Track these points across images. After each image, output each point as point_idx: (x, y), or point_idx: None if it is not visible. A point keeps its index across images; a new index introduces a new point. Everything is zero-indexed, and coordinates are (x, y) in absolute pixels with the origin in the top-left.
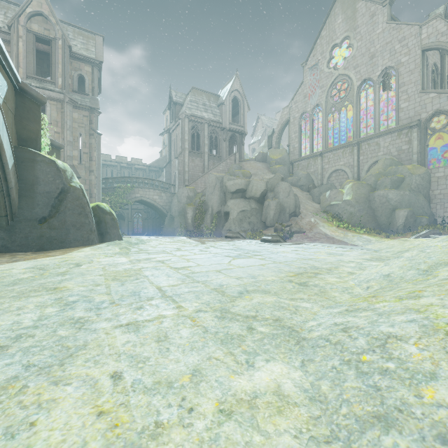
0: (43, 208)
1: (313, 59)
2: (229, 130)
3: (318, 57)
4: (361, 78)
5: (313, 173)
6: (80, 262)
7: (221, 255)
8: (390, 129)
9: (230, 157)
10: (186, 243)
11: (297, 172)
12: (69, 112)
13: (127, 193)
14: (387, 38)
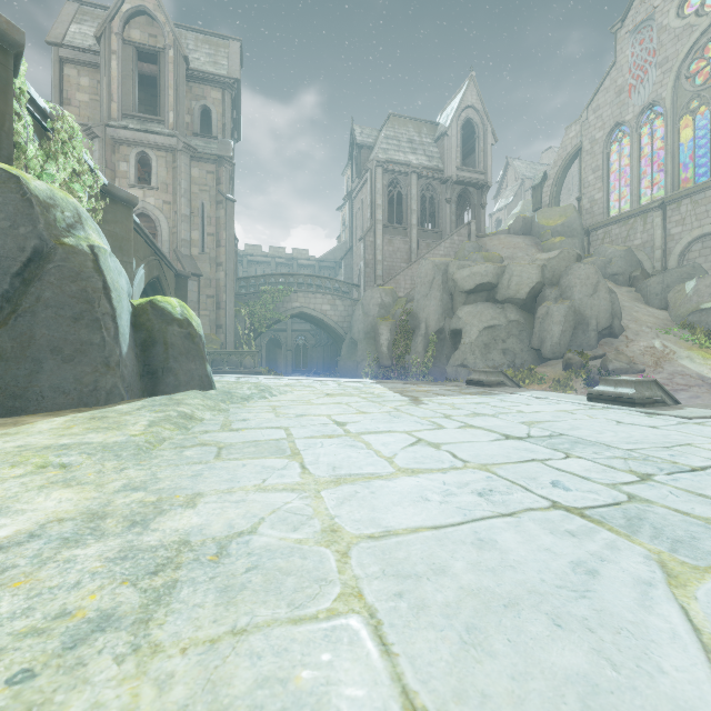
0: None
1: (640, 9)
2: (456, 182)
3: (654, 2)
4: None
5: (642, 247)
6: None
7: (524, 489)
8: None
9: (459, 231)
10: (370, 401)
11: (603, 248)
12: (185, 167)
13: (279, 301)
14: None
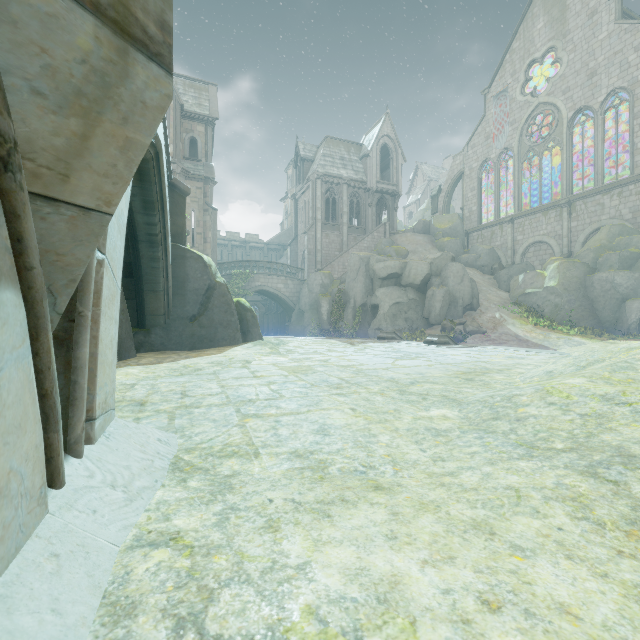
0: (193, 306)
1: (499, 83)
2: (376, 191)
3: (508, 80)
4: (574, 107)
5: (500, 247)
6: (247, 359)
7: (381, 356)
8: (621, 181)
9: (378, 229)
10: (334, 345)
11: (476, 247)
12: None
13: (246, 281)
14: (615, 45)
